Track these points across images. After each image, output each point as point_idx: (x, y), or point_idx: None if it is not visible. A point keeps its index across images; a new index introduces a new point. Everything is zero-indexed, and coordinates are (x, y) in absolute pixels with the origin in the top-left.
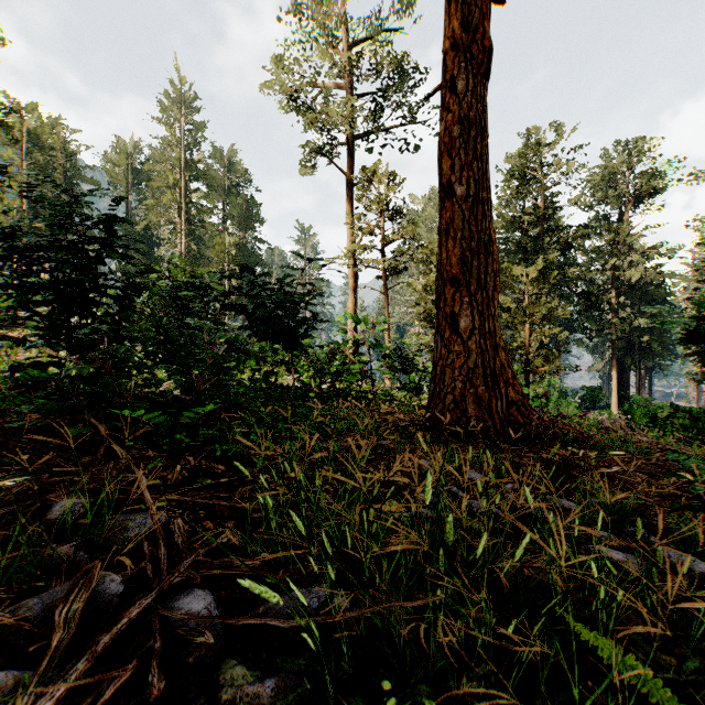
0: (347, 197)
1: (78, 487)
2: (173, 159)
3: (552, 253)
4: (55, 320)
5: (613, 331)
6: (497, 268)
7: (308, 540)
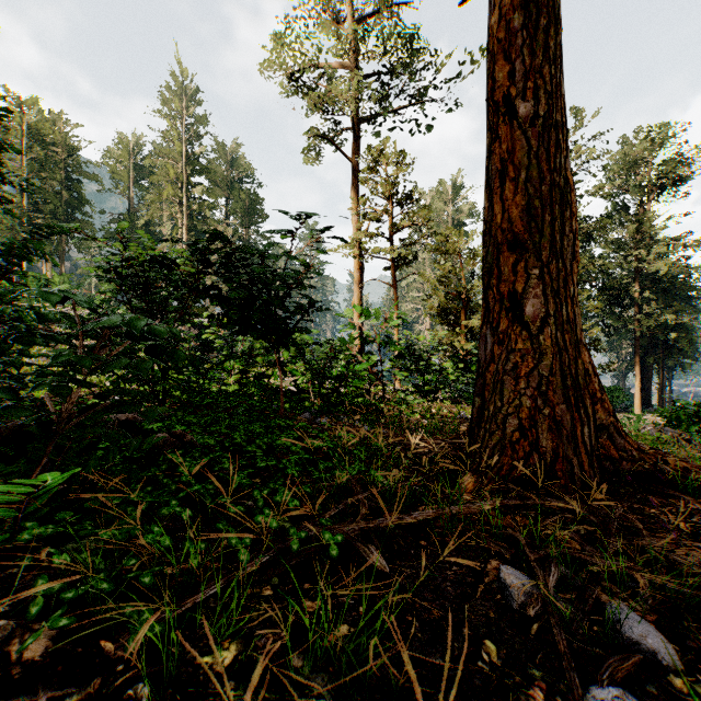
0: (352, 185)
1: None
2: (174, 153)
3: None
4: None
5: (636, 327)
6: (576, 226)
7: None
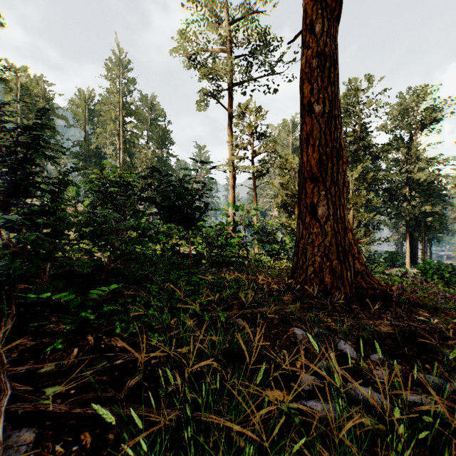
0: (228, 125)
1: None
2: (114, 102)
3: (366, 162)
4: None
5: (407, 214)
6: (345, 168)
7: None
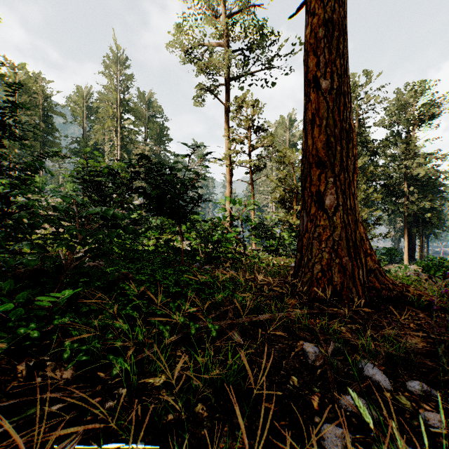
0: (225, 120)
1: None
2: (112, 98)
3: (364, 158)
4: None
5: (405, 210)
6: (356, 152)
7: None
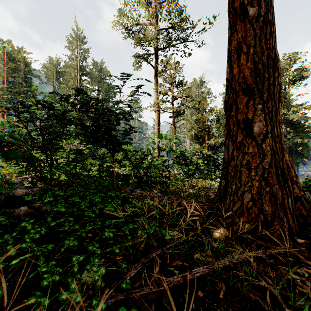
0: (154, 79)
1: None
2: (74, 65)
3: None
4: None
5: None
6: (281, 81)
7: None
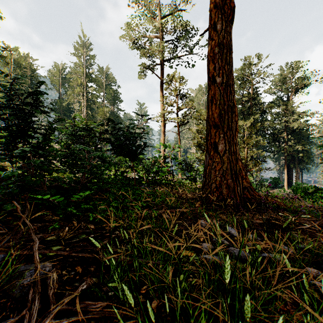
0: (160, 89)
1: (1, 245)
2: (80, 72)
3: (256, 115)
4: (9, 145)
5: (285, 151)
6: (237, 119)
7: (139, 281)
